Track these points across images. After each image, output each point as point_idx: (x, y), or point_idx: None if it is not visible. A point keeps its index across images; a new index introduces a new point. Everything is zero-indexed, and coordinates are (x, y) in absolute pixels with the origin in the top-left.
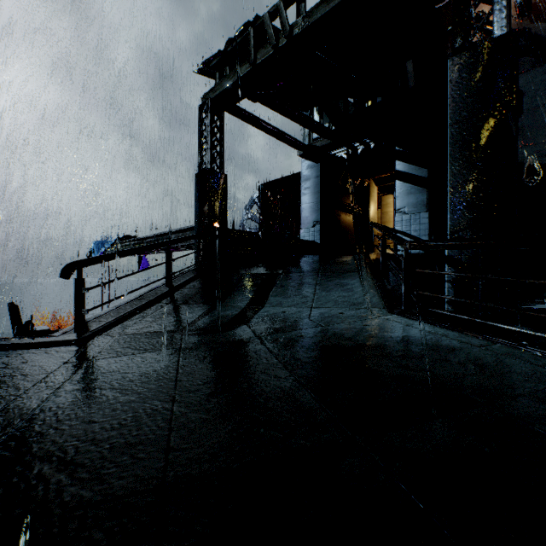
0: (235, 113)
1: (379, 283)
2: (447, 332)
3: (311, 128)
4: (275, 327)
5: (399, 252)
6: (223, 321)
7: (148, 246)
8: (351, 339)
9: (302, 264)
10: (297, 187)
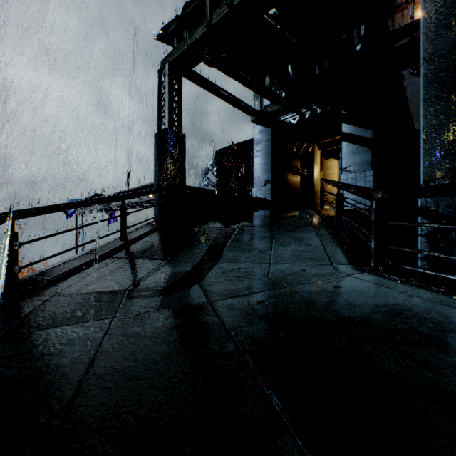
0: (193, 79)
1: (337, 237)
2: (446, 299)
3: (263, 94)
4: (230, 287)
5: (345, 208)
6: (173, 279)
7: (100, 198)
8: (325, 307)
9: (256, 219)
10: (249, 152)
